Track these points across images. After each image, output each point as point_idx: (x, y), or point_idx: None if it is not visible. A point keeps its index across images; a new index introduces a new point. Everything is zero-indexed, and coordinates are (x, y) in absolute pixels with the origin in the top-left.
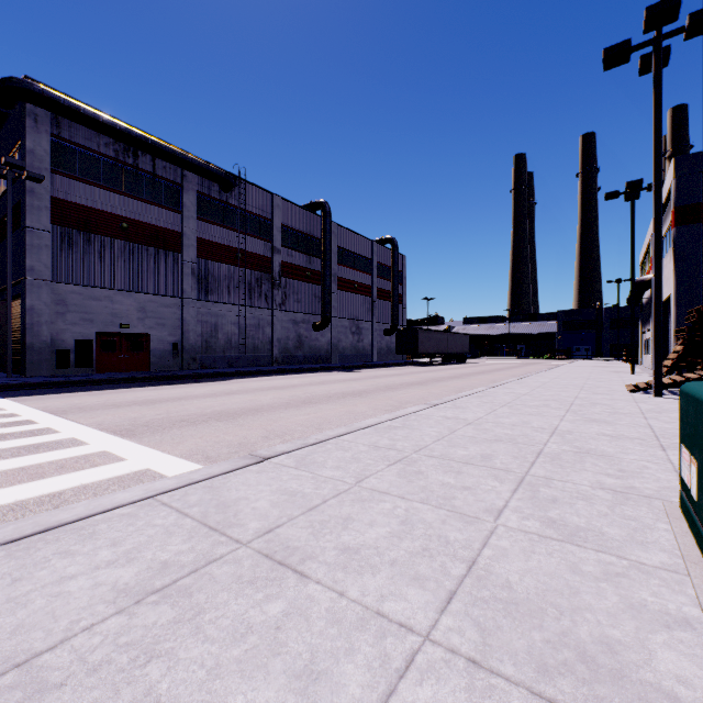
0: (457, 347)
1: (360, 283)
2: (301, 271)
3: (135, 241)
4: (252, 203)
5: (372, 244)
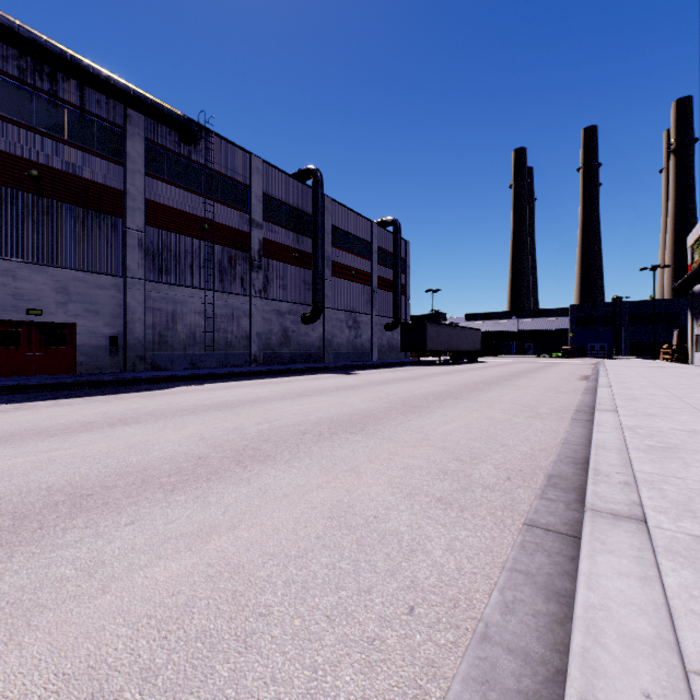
0: (468, 344)
1: (358, 270)
2: (287, 252)
3: (52, 196)
4: (223, 163)
5: (372, 225)
